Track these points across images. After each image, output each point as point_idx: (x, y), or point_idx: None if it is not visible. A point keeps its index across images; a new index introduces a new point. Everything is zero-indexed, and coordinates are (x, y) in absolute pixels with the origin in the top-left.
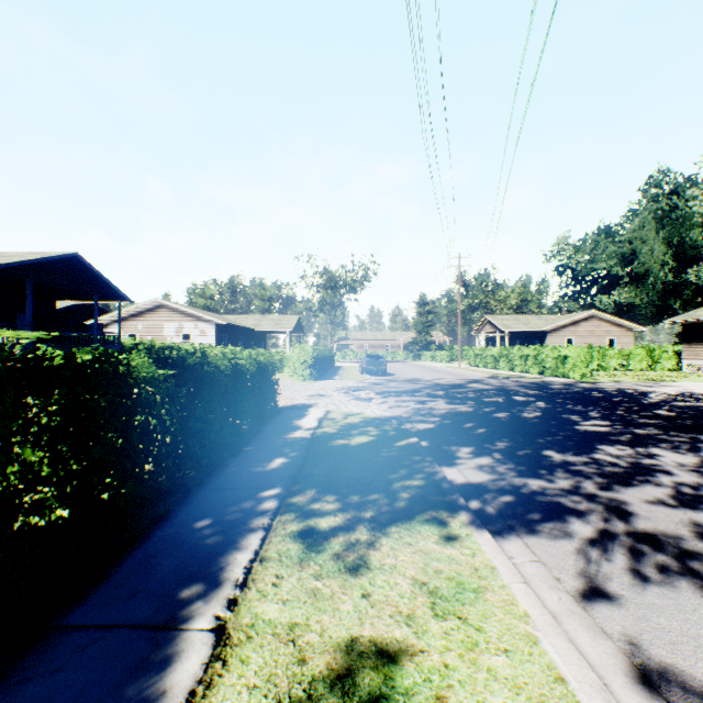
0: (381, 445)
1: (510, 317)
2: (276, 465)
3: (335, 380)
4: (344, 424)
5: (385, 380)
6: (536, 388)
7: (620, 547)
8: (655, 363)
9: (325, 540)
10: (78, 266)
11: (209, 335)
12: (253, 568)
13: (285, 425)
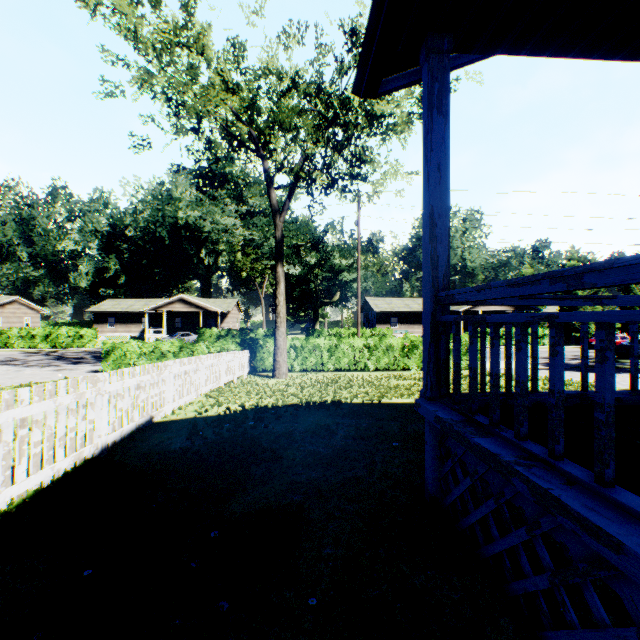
0: None
1: None
2: None
3: None
4: None
5: None
6: None
7: None
8: None
9: None
10: None
11: None
12: None
13: None
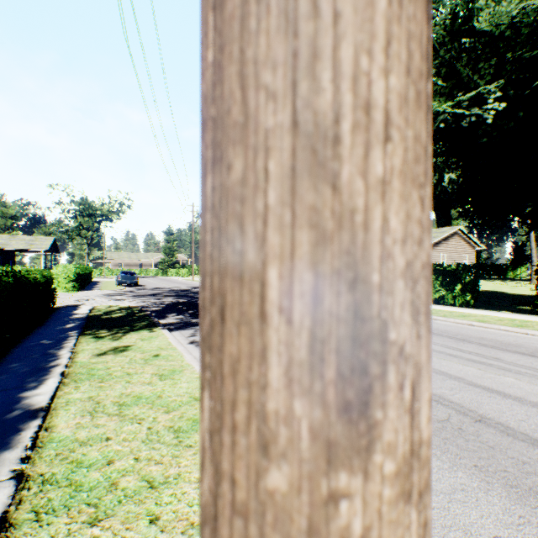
0: (130, 315)
1: None
2: (70, 326)
3: (96, 290)
4: (107, 310)
5: (137, 289)
6: None
7: None
8: None
9: (105, 337)
10: None
11: None
12: (77, 344)
13: (66, 313)
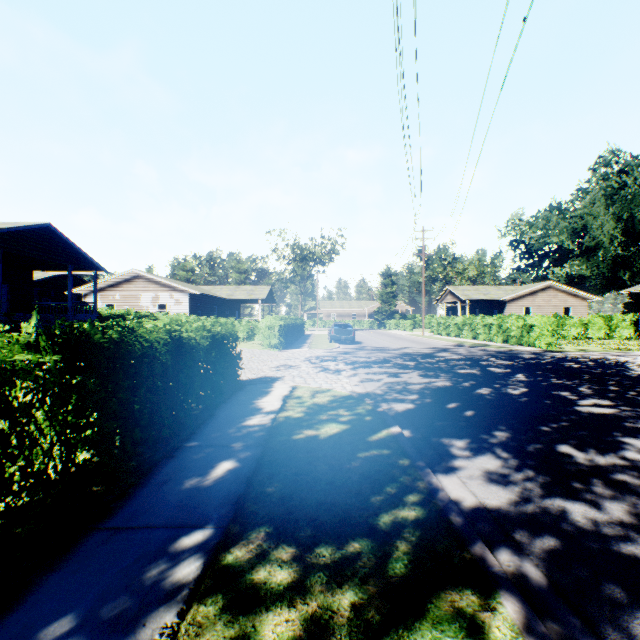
0: (356, 438)
1: (470, 288)
2: (218, 475)
3: (304, 349)
4: (311, 405)
5: (353, 349)
6: (507, 357)
7: None
8: (612, 331)
9: None
10: (51, 236)
11: (183, 305)
12: None
13: (243, 407)
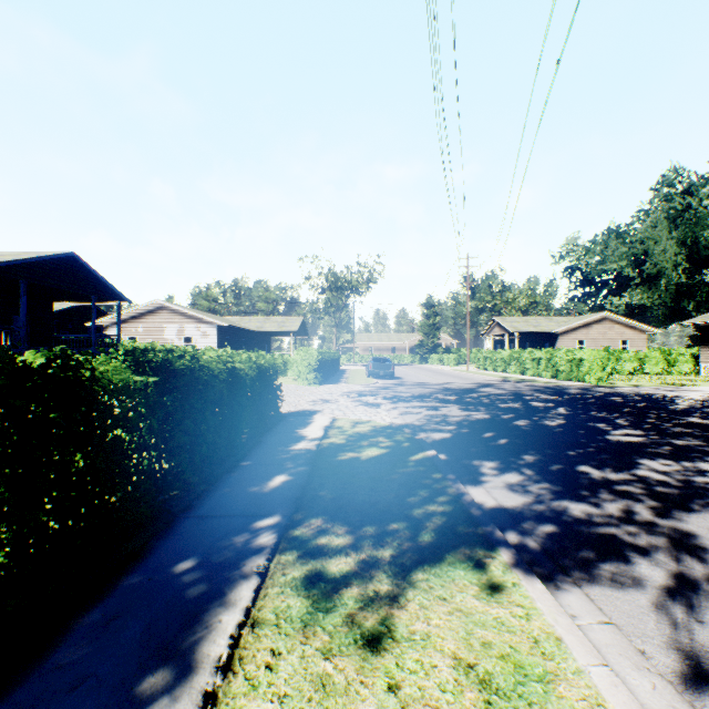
0: (395, 459)
1: (519, 320)
2: (276, 484)
3: (341, 384)
4: (352, 434)
5: (392, 384)
6: (552, 392)
7: (708, 601)
8: (671, 366)
9: (335, 593)
10: (75, 266)
11: (211, 338)
12: (241, 638)
13: (287, 435)
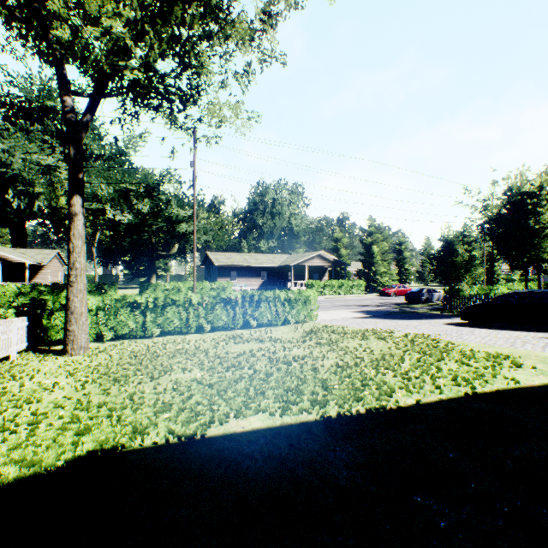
0: None
1: None
2: None
3: None
4: None
5: None
6: None
7: None
8: None
9: None
10: None
11: None
12: None
13: None
